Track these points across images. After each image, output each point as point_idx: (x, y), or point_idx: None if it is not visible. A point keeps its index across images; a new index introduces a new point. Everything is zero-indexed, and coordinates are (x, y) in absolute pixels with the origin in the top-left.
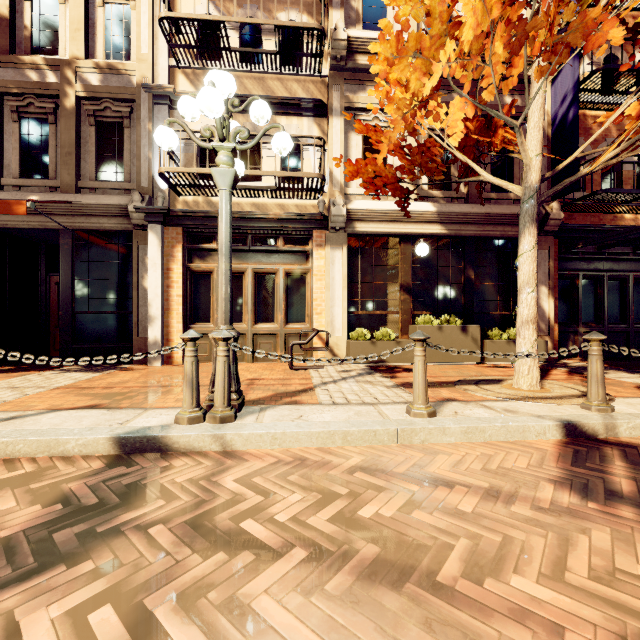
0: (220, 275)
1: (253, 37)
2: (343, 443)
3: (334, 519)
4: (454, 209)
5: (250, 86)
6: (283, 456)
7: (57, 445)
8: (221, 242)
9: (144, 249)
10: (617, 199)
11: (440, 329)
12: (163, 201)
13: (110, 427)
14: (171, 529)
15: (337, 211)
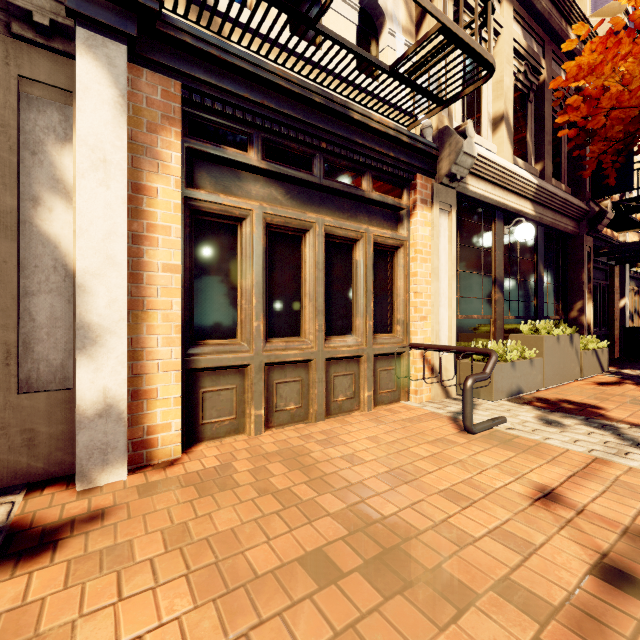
0: None
1: None
2: None
3: None
4: (547, 186)
5: None
6: None
7: None
8: None
9: (40, 111)
10: (635, 208)
11: (558, 340)
12: None
13: None
14: None
15: (469, 147)
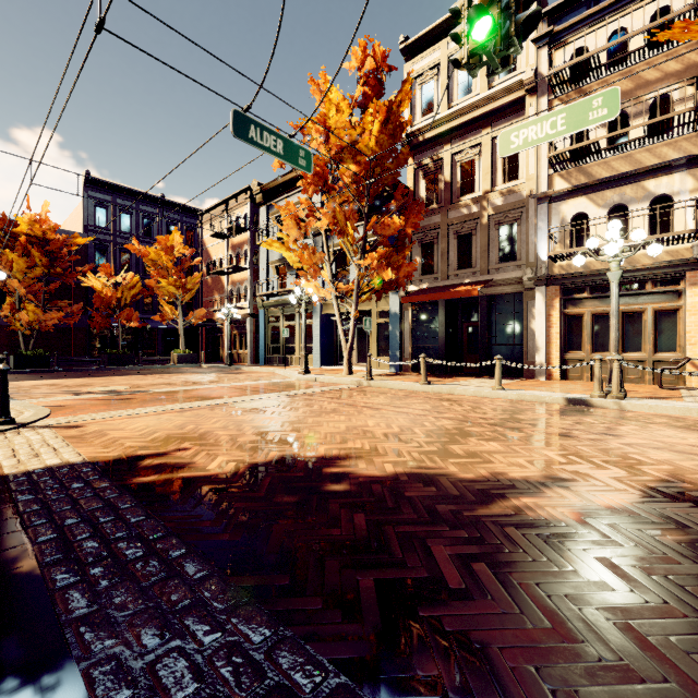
0: (611, 327)
1: (619, 124)
2: (697, 415)
3: (683, 424)
4: None
5: (617, 165)
6: (656, 414)
7: (541, 398)
8: (612, 309)
9: (530, 303)
10: None
11: None
12: (545, 270)
13: (559, 395)
14: (610, 417)
15: None
